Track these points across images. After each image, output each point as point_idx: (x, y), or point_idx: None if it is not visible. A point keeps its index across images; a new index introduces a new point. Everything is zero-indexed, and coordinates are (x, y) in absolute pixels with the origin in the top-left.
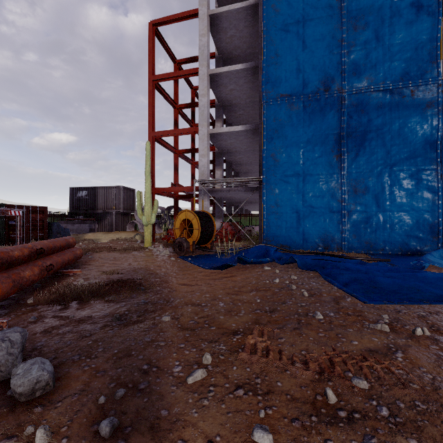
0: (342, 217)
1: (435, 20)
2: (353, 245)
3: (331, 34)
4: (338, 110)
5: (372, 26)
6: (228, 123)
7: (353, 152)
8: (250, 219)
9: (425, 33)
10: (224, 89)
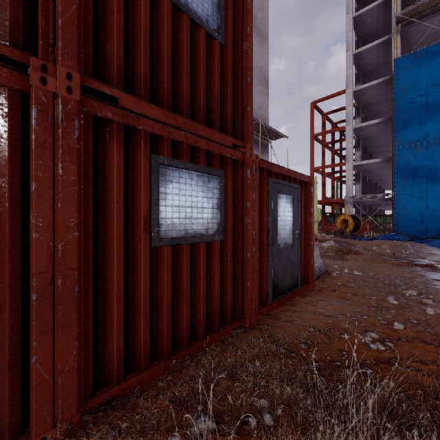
0: None
1: None
2: None
3: None
4: None
5: None
6: (363, 146)
7: None
8: (384, 218)
9: None
10: (363, 132)
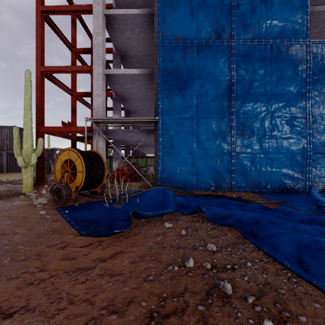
0: (232, 159)
1: None
2: (241, 184)
3: None
4: (228, 58)
5: None
6: None
7: (241, 98)
8: (145, 161)
9: None
10: (121, 36)
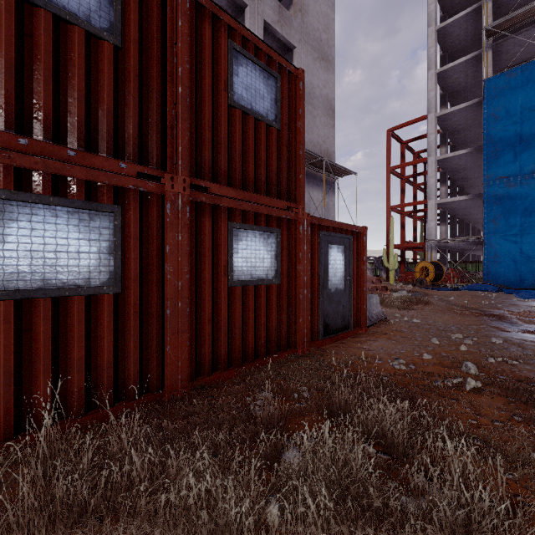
0: None
1: None
2: None
3: None
4: None
5: None
6: (451, 180)
7: None
8: (476, 266)
9: None
10: (449, 164)
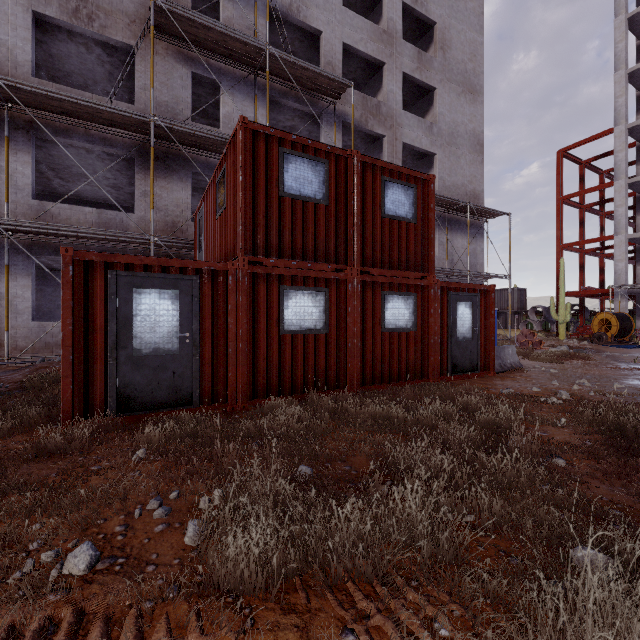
0: None
1: None
2: None
3: None
4: None
5: None
6: None
7: None
8: None
9: None
10: None
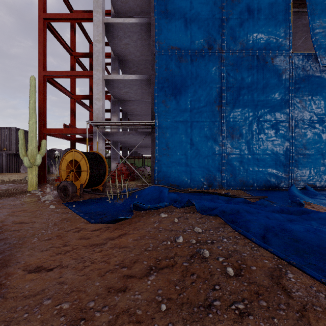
0: (222, 159)
1: (287, 5)
2: (230, 183)
3: (214, 1)
4: (219, 67)
5: (245, 1)
6: None
7: (230, 104)
8: (142, 161)
9: (281, 14)
10: (119, 42)
